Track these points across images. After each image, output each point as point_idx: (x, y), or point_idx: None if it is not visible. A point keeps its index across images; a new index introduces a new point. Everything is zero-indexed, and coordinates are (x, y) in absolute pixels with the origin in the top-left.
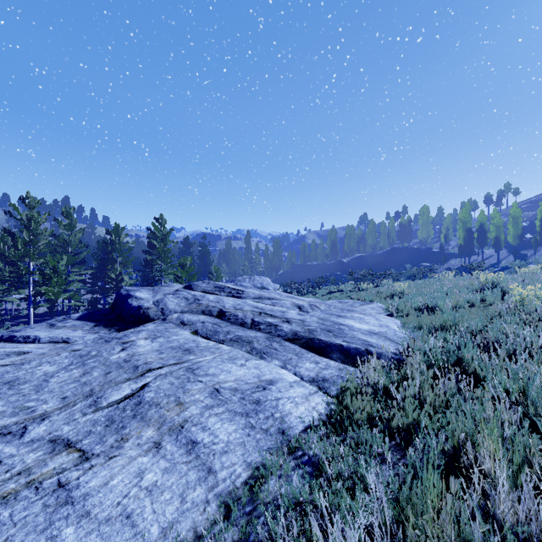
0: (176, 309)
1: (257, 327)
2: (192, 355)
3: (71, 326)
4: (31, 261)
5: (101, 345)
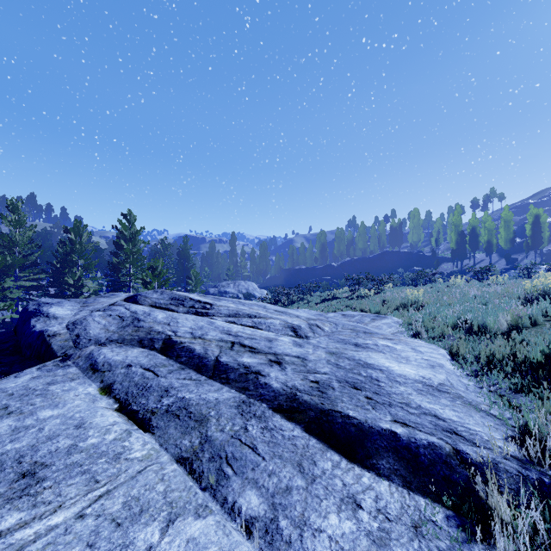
0: (99, 336)
1: (223, 375)
2: (23, 503)
3: None
4: None
5: None
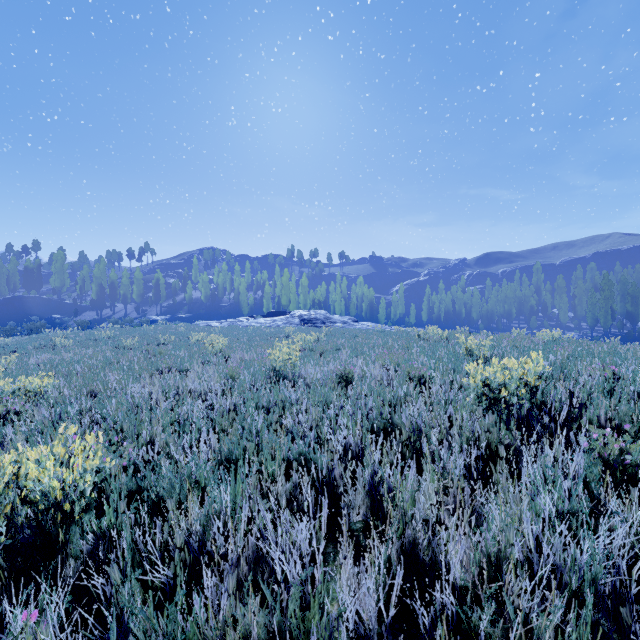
0: None
1: None
2: None
3: None
4: None
5: None
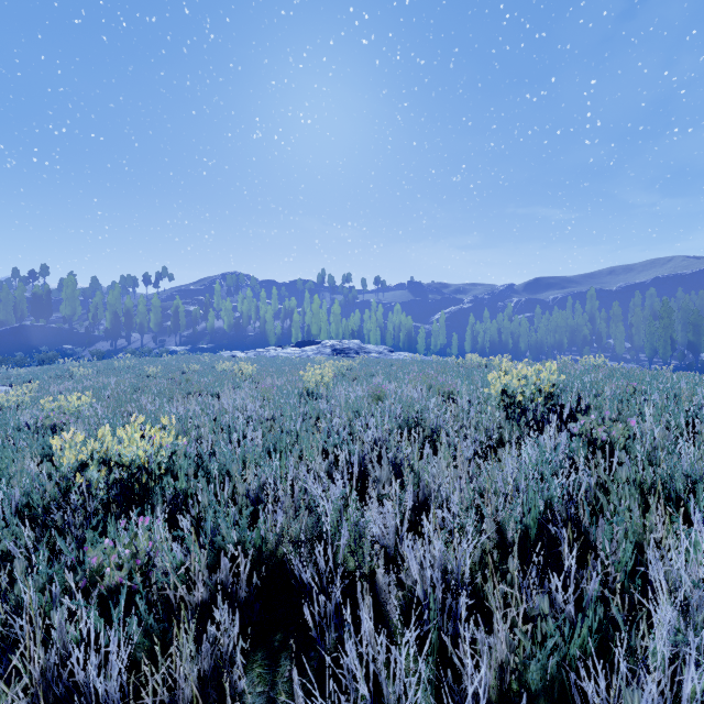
0: None
1: None
2: None
3: None
4: None
5: None
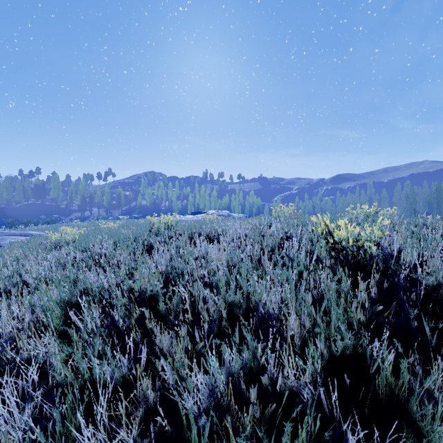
0: None
1: None
2: None
3: None
4: None
5: None
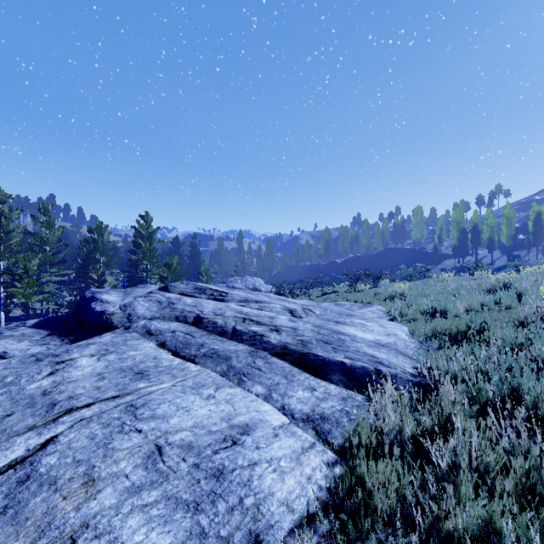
0: (146, 315)
1: (238, 337)
2: (144, 381)
3: (19, 335)
4: (2, 260)
5: (25, 367)
